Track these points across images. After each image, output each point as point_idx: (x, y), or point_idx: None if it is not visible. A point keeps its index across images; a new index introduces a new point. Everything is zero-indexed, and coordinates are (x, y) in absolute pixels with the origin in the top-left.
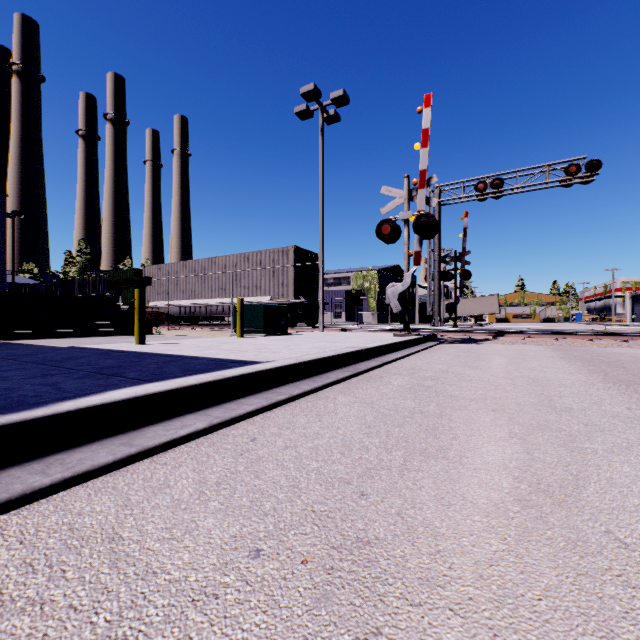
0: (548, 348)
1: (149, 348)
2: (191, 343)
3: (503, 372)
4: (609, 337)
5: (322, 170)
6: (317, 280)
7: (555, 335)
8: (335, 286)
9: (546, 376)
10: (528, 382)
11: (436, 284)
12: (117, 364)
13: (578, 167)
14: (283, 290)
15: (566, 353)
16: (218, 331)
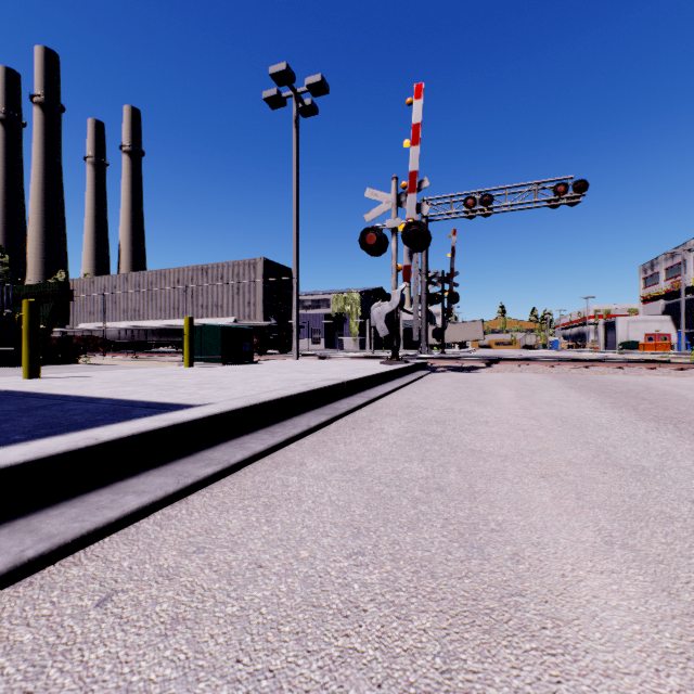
0: (548, 376)
1: (36, 384)
2: (111, 376)
3: (519, 409)
4: (604, 364)
5: (296, 168)
6: (291, 299)
7: (551, 362)
8: (313, 309)
9: (572, 413)
10: (558, 423)
11: (423, 307)
12: None
13: (566, 187)
14: (250, 310)
15: (570, 382)
16: (168, 359)
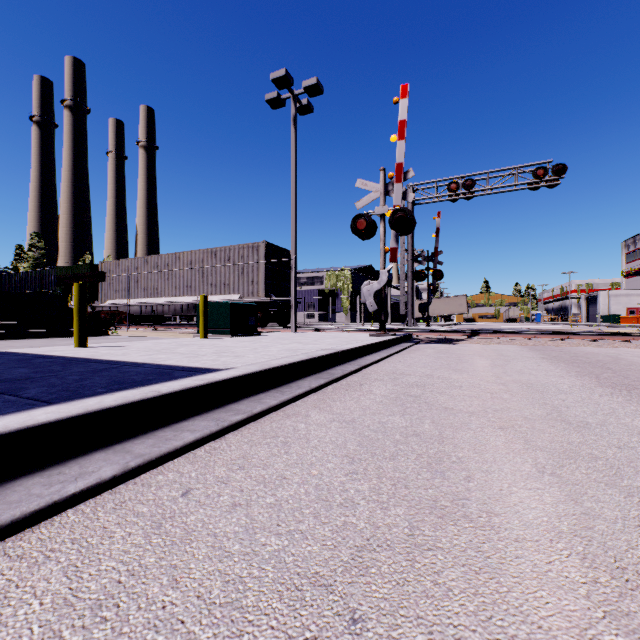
0: (524, 348)
1: (87, 352)
2: (143, 345)
3: (492, 376)
4: (580, 336)
5: (294, 162)
6: (289, 278)
7: (528, 335)
8: (308, 285)
9: (538, 380)
10: (523, 388)
11: (409, 284)
12: (26, 375)
13: (545, 170)
14: (253, 288)
15: (544, 353)
16: (182, 331)
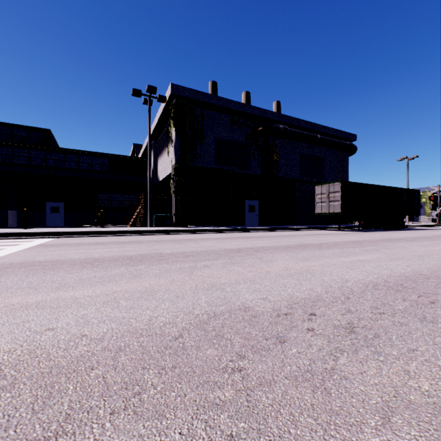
0: None
1: None
2: None
3: None
4: None
5: (407, 177)
6: None
7: None
8: None
9: None
10: None
11: None
12: None
13: None
14: None
15: None
16: None
